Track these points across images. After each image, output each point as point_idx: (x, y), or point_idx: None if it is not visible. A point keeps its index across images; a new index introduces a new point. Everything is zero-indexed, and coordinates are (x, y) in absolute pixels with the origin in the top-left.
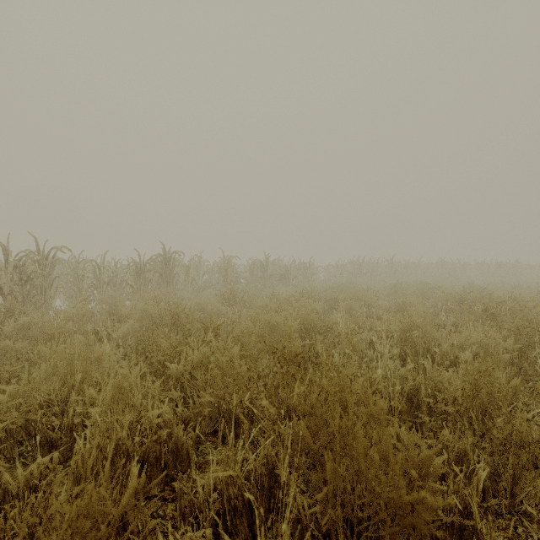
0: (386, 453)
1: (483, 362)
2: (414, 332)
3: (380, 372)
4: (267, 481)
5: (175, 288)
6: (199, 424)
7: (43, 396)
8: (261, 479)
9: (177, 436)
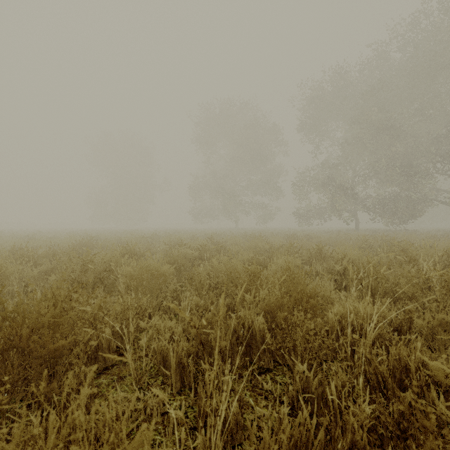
0: None
1: None
2: None
3: None
4: None
5: None
6: None
7: None
8: None
9: None
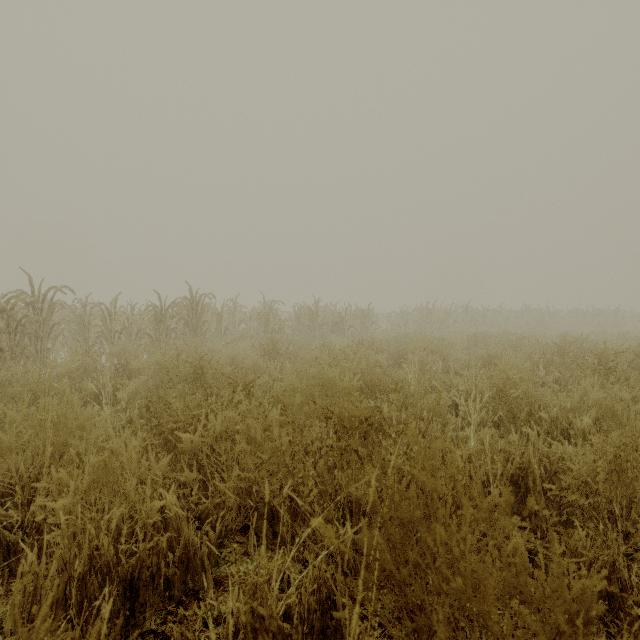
0: (520, 587)
1: (632, 432)
2: (513, 390)
3: (473, 445)
4: (318, 618)
5: (204, 339)
6: (221, 520)
7: (0, 479)
8: (310, 617)
9: (188, 539)
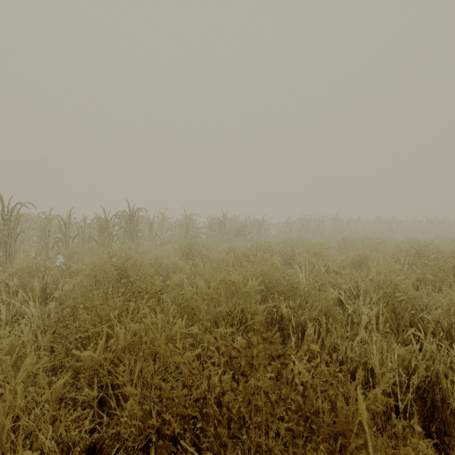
0: None
1: None
2: (398, 294)
3: (376, 356)
4: None
5: (138, 243)
6: (116, 452)
7: None
8: None
9: None
